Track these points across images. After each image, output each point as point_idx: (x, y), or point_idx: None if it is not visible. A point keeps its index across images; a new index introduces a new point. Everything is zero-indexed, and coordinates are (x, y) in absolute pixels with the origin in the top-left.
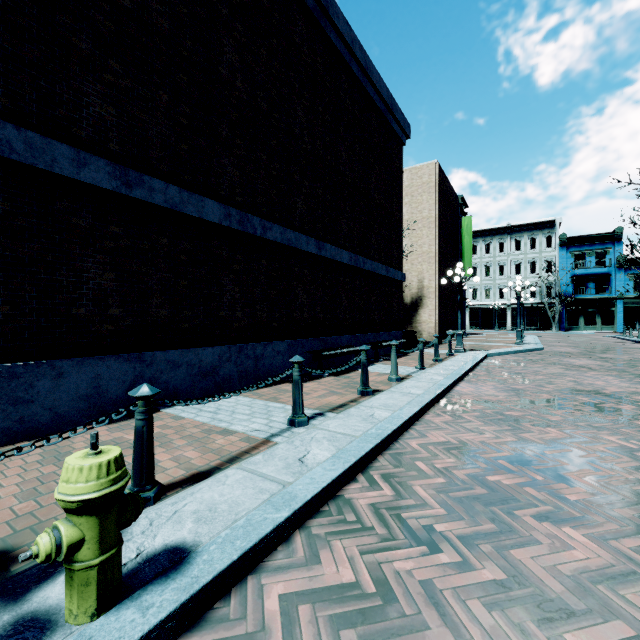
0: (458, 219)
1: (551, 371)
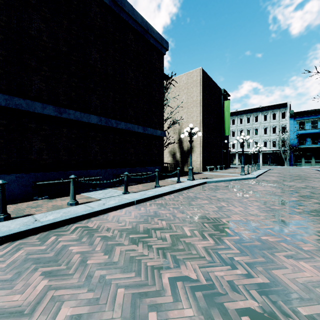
0: (222, 102)
1: (223, 196)
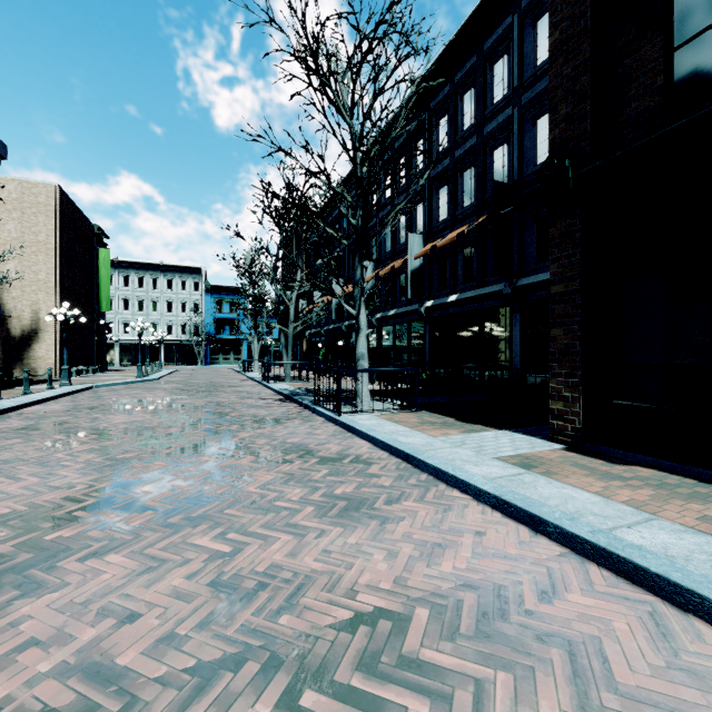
0: (94, 249)
1: (131, 393)
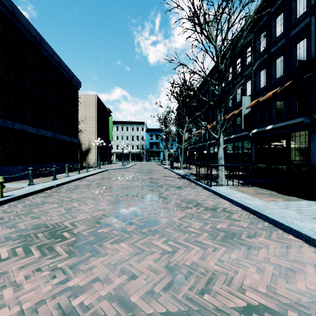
0: (107, 117)
1: (120, 172)
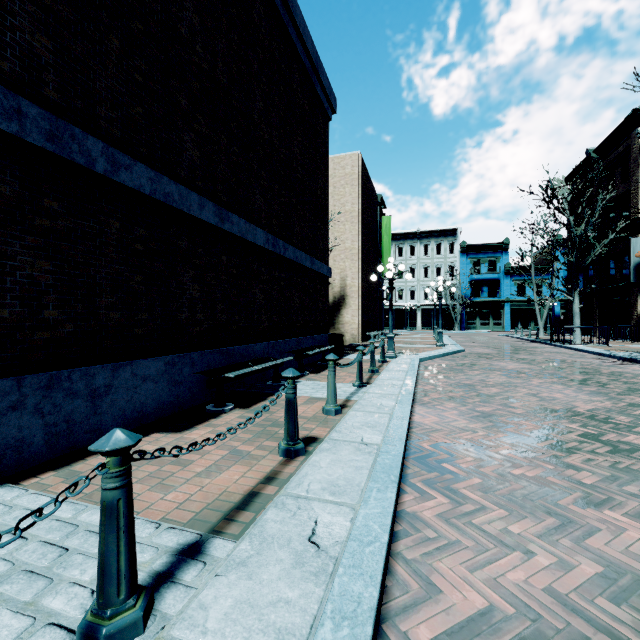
0: (378, 218)
1: (496, 380)
